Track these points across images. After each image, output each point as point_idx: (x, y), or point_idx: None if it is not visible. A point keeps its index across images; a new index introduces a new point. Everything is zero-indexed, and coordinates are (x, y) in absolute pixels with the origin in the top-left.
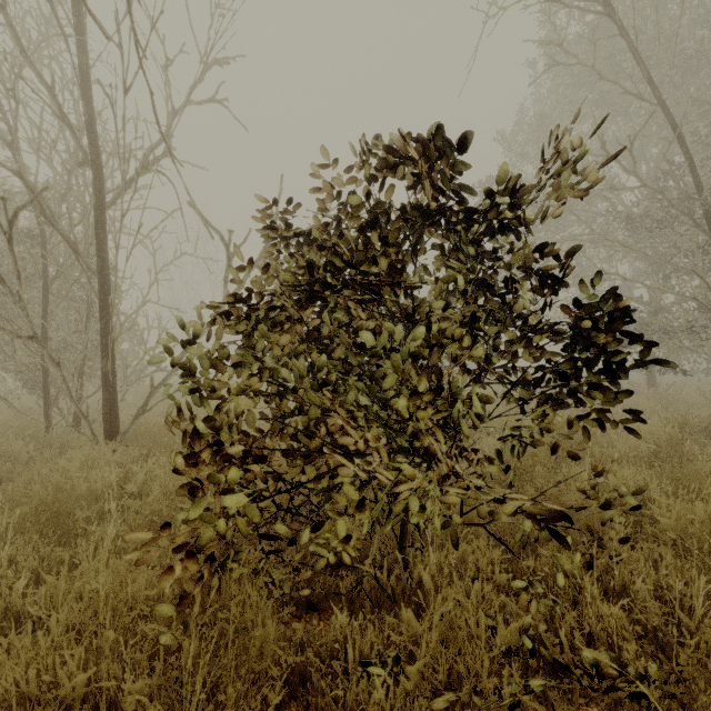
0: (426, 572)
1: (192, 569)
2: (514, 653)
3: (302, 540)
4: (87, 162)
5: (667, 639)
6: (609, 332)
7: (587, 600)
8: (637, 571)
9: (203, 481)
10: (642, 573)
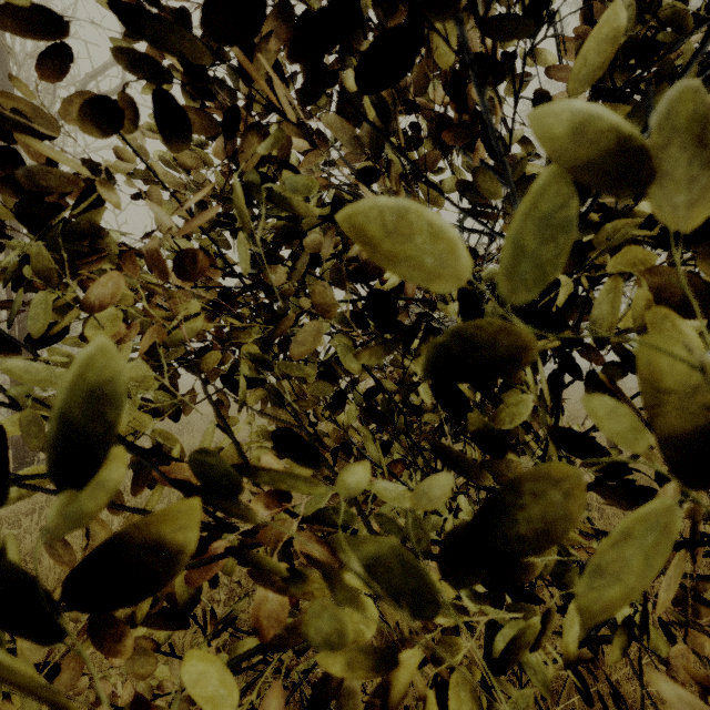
0: None
1: None
2: None
3: None
4: None
5: None
6: None
7: None
8: None
9: None
10: None
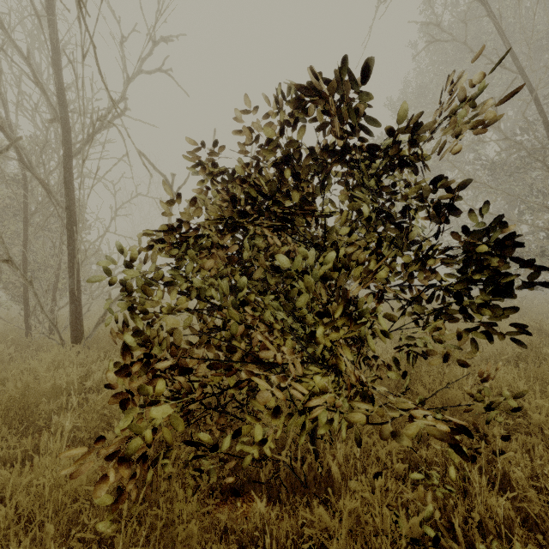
0: (334, 463)
1: (122, 473)
2: (415, 545)
3: (224, 445)
4: (57, 119)
5: (547, 526)
6: (499, 256)
7: (475, 490)
8: (515, 461)
9: (134, 391)
10: (521, 465)
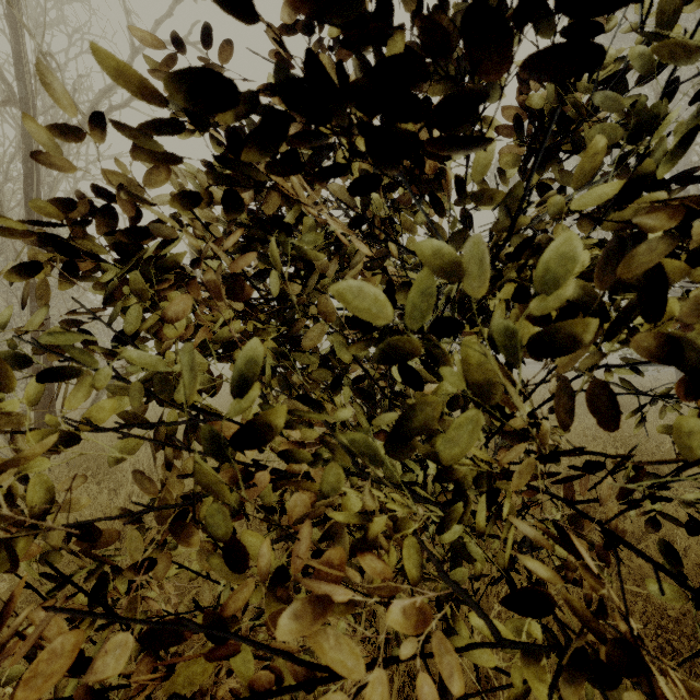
0: None
1: None
2: None
3: None
4: (13, 101)
5: None
6: None
7: None
8: None
9: None
10: None
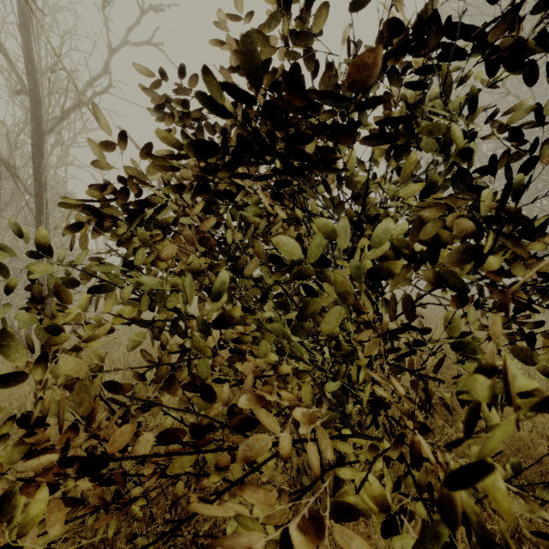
0: None
1: None
2: None
3: None
4: (24, 91)
5: None
6: None
7: None
8: None
9: None
10: None
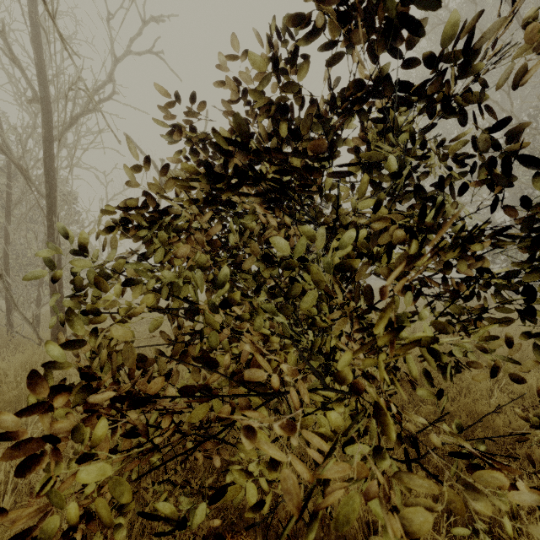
0: None
1: None
2: None
3: (195, 517)
4: (36, 99)
5: None
6: None
7: None
8: None
9: (64, 432)
10: None
